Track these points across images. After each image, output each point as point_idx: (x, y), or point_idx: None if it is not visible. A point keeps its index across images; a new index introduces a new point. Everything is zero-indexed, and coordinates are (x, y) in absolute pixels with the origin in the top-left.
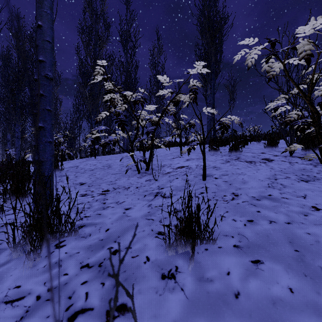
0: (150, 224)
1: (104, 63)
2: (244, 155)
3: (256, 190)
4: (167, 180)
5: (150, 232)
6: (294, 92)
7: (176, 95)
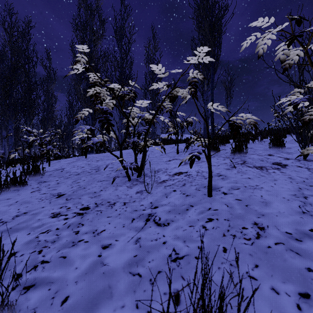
0: (134, 287)
1: (86, 50)
2: (250, 157)
3: (288, 219)
4: (162, 194)
5: (133, 311)
6: (310, 86)
7: (173, 89)
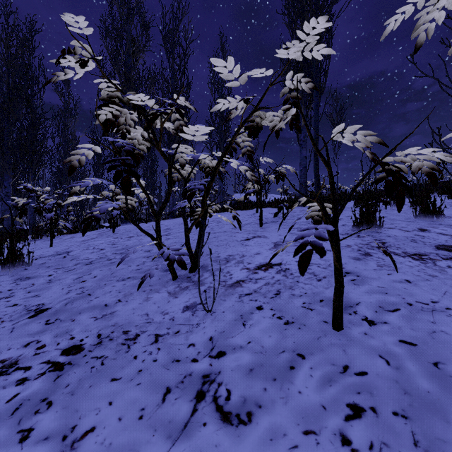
0: None
1: (86, 29)
2: (390, 235)
3: None
4: (234, 315)
5: None
6: None
7: (256, 110)
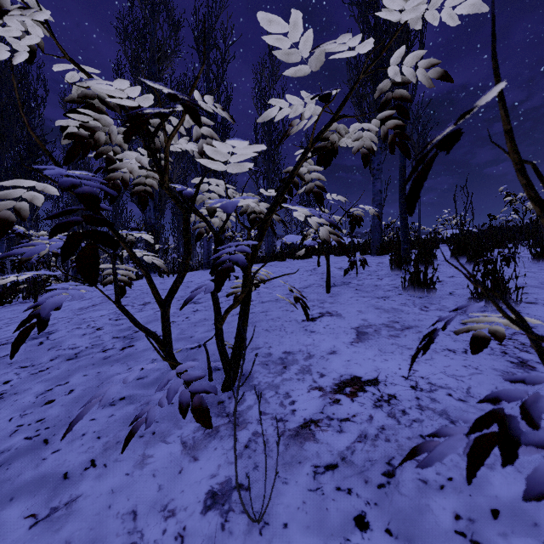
0: None
1: None
2: (538, 318)
3: None
4: None
5: None
6: None
7: (335, 118)
